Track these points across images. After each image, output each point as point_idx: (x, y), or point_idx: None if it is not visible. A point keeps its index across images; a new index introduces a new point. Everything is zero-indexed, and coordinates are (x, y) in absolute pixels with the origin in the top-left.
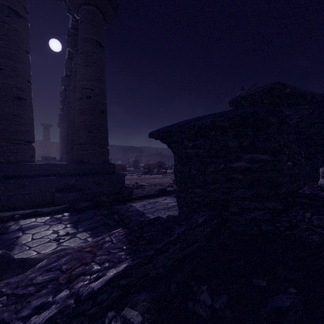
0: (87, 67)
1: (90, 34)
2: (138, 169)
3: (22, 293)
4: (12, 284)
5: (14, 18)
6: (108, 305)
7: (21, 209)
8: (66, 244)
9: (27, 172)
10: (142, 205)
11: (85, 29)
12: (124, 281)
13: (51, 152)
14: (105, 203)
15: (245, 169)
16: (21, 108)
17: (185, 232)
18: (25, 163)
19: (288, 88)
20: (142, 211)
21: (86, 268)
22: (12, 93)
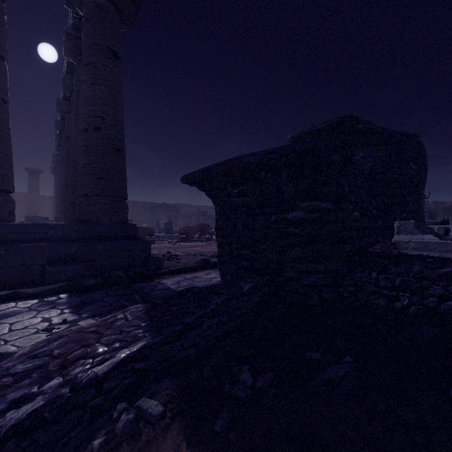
0: (96, 86)
1: (100, 39)
2: (172, 234)
3: None
4: None
5: None
6: (118, 395)
7: None
8: None
9: (1, 235)
10: (175, 282)
11: (93, 30)
12: (141, 364)
13: (42, 211)
14: (121, 279)
15: (303, 221)
16: None
17: (225, 303)
18: None
19: (362, 124)
20: (175, 290)
21: (87, 350)
22: None
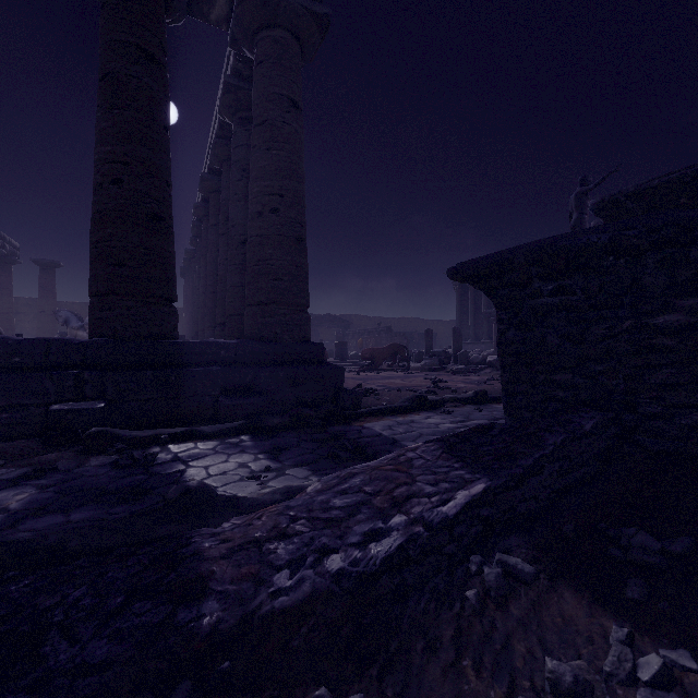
0: (272, 152)
1: (278, 86)
2: (347, 361)
3: (326, 517)
4: (296, 507)
5: (146, 67)
6: (468, 545)
7: (162, 427)
8: (277, 485)
9: (169, 357)
10: (386, 427)
11: (268, 76)
12: (485, 511)
13: None
14: (311, 420)
15: (682, 328)
16: (157, 235)
17: (565, 444)
18: (165, 340)
19: None
20: (391, 437)
21: (413, 489)
22: (145, 208)
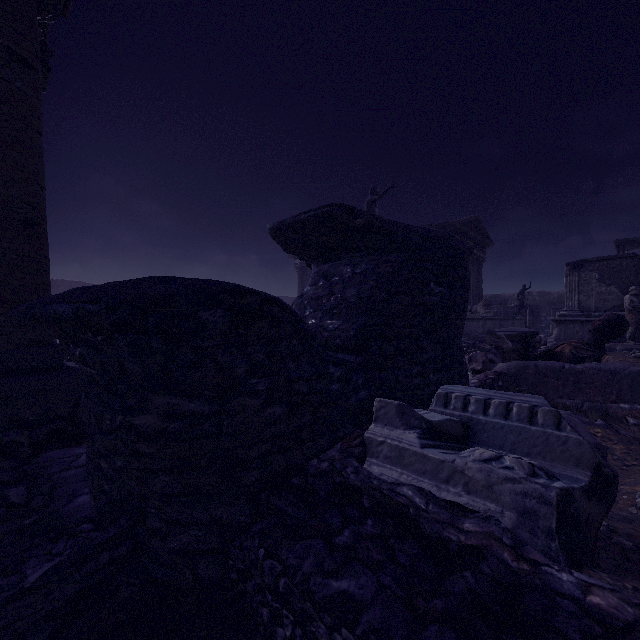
0: None
1: None
2: None
3: None
4: None
5: None
6: None
7: None
8: None
9: None
10: None
11: None
12: None
13: None
14: (17, 447)
15: (160, 433)
16: None
17: None
18: None
19: (361, 218)
20: None
21: None
22: None
